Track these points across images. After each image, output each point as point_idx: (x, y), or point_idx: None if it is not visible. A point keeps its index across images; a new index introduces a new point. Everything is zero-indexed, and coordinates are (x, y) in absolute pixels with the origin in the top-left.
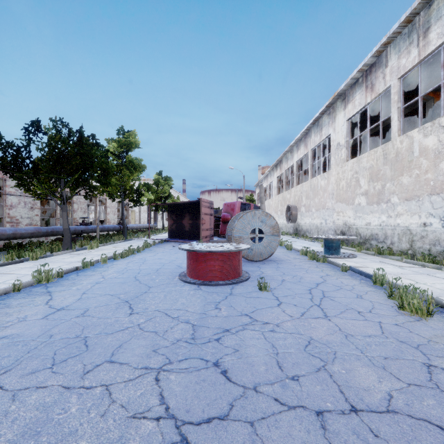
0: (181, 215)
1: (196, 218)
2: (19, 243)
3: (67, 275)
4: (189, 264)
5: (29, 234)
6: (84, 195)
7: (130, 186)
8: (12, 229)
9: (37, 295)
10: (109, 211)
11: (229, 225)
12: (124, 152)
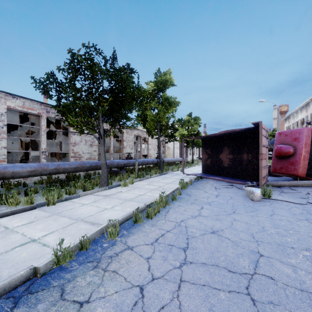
0: (217, 149)
1: (239, 152)
2: (72, 175)
3: None
4: None
5: (72, 169)
6: (119, 128)
7: (165, 122)
8: (56, 164)
9: None
10: (150, 148)
11: None
12: (160, 91)
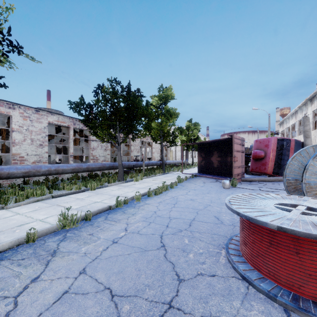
0: (209, 153)
1: (225, 156)
2: (94, 173)
3: (97, 217)
4: (250, 241)
5: (97, 168)
6: (132, 138)
7: (167, 130)
8: (86, 165)
9: (37, 257)
10: (154, 151)
11: (289, 164)
12: (163, 104)
